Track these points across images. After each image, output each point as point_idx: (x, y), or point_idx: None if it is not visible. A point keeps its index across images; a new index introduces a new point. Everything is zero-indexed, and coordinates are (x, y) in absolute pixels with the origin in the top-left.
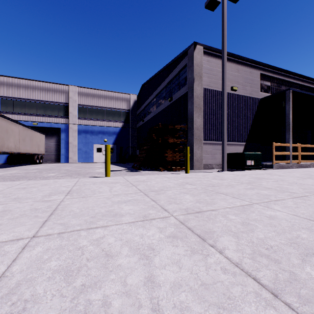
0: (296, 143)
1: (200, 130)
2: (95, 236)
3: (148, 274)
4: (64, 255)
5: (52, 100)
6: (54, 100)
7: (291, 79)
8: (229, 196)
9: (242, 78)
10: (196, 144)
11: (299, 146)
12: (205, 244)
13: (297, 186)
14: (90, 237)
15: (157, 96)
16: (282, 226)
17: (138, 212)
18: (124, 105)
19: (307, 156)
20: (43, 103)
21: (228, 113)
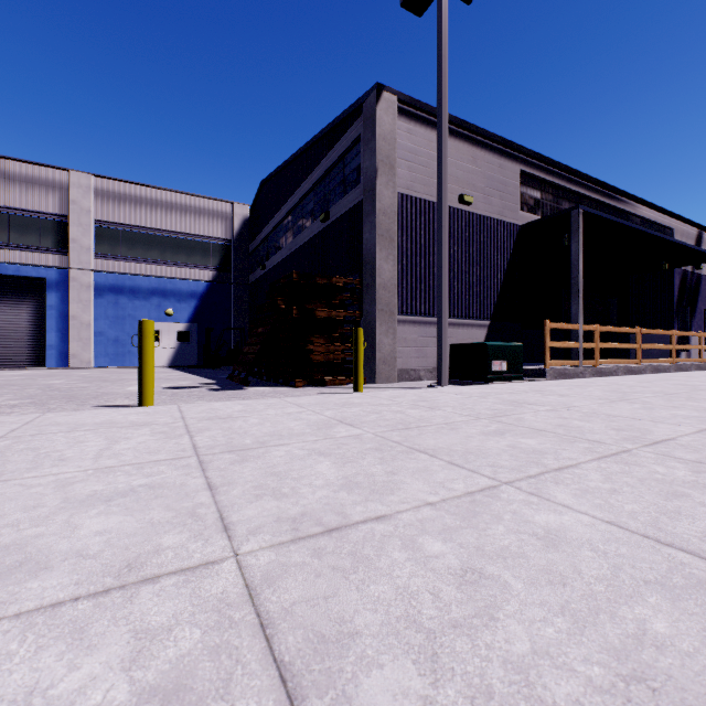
0: (590, 323)
1: (391, 291)
2: None
3: None
4: None
5: (20, 205)
6: (28, 205)
7: (580, 188)
8: (440, 460)
9: (482, 177)
10: (381, 324)
11: (596, 330)
12: None
13: (602, 423)
14: None
15: (296, 210)
16: (585, 579)
17: (121, 543)
18: (219, 229)
19: (611, 351)
20: None
21: (454, 253)
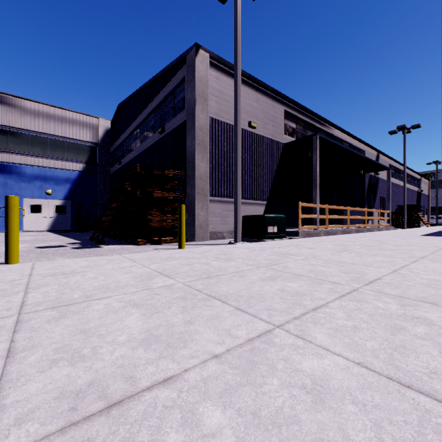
0: (322, 204)
1: (205, 181)
2: None
3: None
4: None
5: None
6: None
7: (317, 123)
8: (229, 306)
9: (262, 112)
10: (198, 202)
11: (326, 207)
12: None
13: (336, 268)
14: None
15: (142, 125)
16: None
17: None
18: (87, 135)
19: (333, 220)
20: None
21: (245, 158)
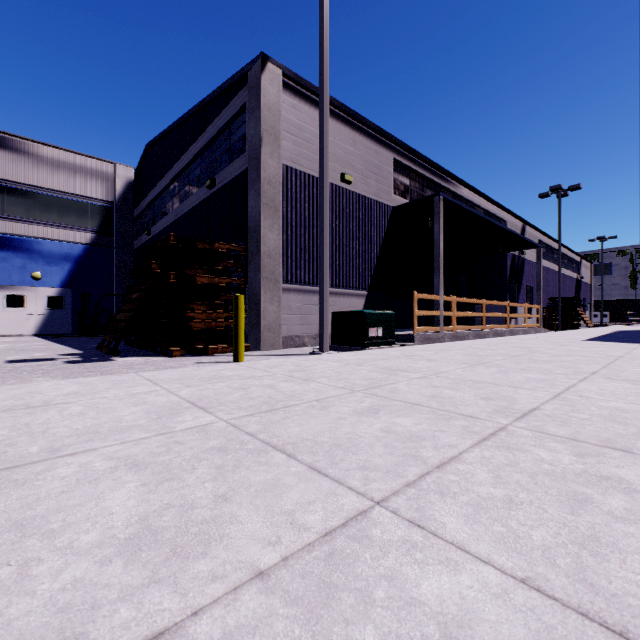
0: (447, 295)
1: (276, 260)
2: None
3: None
4: None
5: None
6: None
7: (440, 180)
8: (298, 463)
9: (361, 160)
10: (265, 292)
11: (453, 300)
12: None
13: (471, 391)
14: None
15: (183, 176)
16: None
17: None
18: (98, 189)
19: (462, 318)
20: None
21: (336, 227)
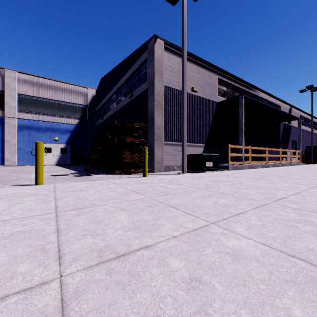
0: (247, 145)
1: (161, 130)
2: None
3: None
4: None
5: None
6: None
7: (243, 87)
8: (181, 211)
9: (201, 80)
10: (156, 145)
11: (249, 148)
12: None
13: (254, 190)
14: None
15: (117, 92)
16: (255, 281)
17: None
18: (81, 100)
19: (255, 157)
20: None
21: (189, 113)
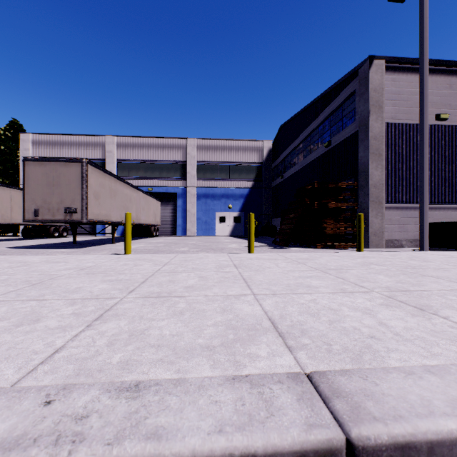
0: None
1: (379, 188)
2: (307, 298)
3: (378, 321)
4: (295, 306)
5: (168, 159)
6: (170, 158)
7: None
8: (443, 279)
9: None
10: (372, 210)
11: None
12: (425, 312)
13: None
14: (302, 298)
15: (305, 141)
16: None
17: (331, 286)
18: (255, 157)
19: None
20: (159, 164)
21: (431, 157)
